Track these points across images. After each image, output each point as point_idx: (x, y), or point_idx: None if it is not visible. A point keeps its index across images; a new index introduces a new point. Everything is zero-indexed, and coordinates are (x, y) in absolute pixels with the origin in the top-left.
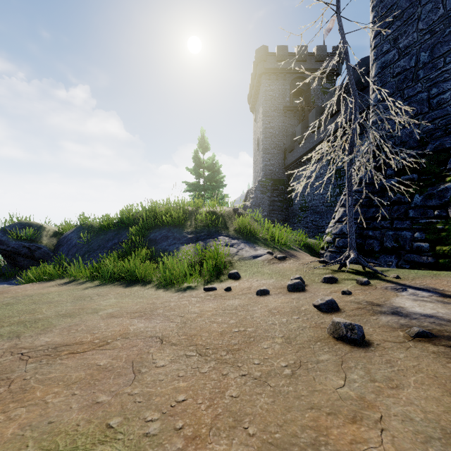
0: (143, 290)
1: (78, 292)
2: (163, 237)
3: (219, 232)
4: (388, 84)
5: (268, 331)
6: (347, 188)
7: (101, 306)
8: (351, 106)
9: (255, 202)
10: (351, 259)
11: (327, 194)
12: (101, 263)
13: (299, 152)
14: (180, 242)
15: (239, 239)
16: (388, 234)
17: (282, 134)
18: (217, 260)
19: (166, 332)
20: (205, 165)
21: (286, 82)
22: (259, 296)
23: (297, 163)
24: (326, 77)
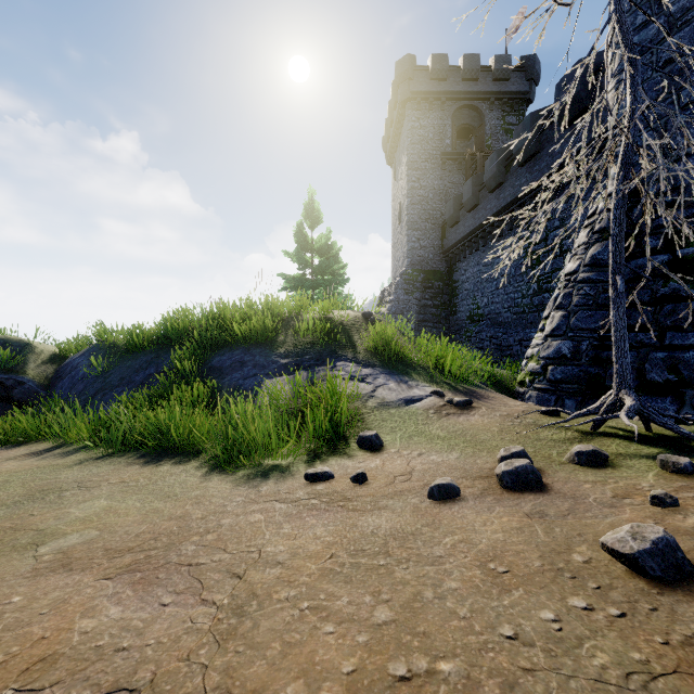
0: (177, 474)
1: (47, 476)
2: (235, 364)
3: (338, 353)
4: (647, 84)
5: (521, 691)
6: (611, 257)
7: (60, 524)
8: (631, 70)
9: (395, 308)
10: (629, 410)
11: (516, 292)
12: (116, 411)
13: (468, 226)
14: (266, 371)
15: (376, 367)
16: (655, 357)
17: (438, 198)
18: (334, 407)
19: (170, 666)
20: (314, 246)
21: (445, 113)
22: (437, 502)
23: (465, 243)
24: (510, 105)
